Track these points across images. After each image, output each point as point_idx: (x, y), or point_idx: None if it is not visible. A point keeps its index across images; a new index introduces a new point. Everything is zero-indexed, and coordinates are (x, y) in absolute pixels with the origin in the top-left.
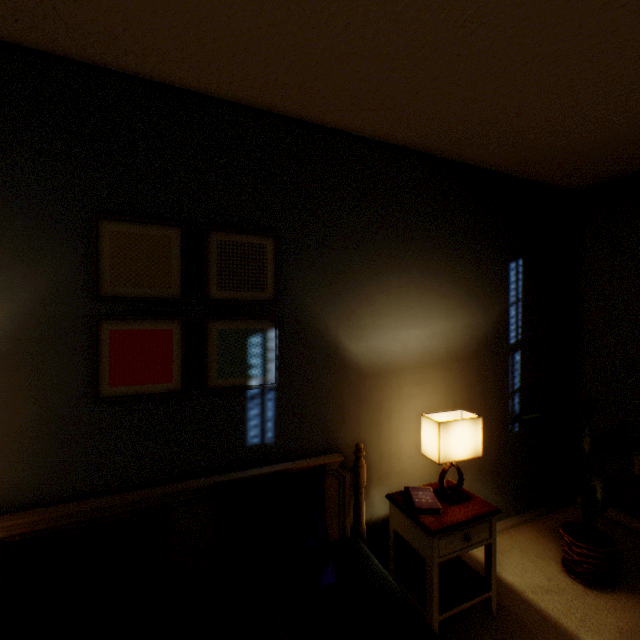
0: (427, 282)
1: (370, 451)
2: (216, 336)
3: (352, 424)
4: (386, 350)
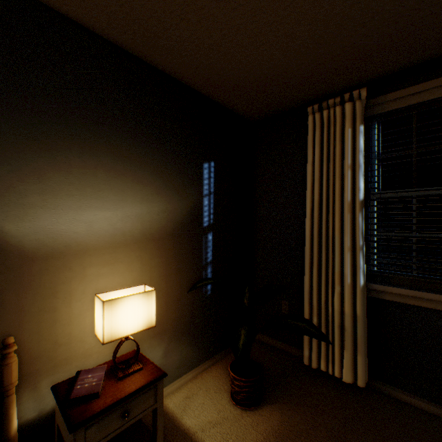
0: (120, 167)
1: (40, 341)
2: None
3: (9, 315)
4: (65, 231)
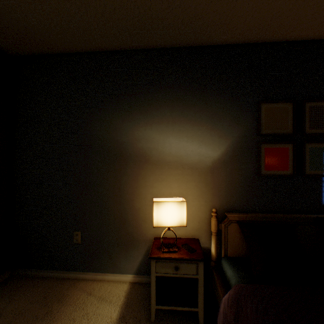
0: None
1: None
2: (307, 151)
3: None
4: None
